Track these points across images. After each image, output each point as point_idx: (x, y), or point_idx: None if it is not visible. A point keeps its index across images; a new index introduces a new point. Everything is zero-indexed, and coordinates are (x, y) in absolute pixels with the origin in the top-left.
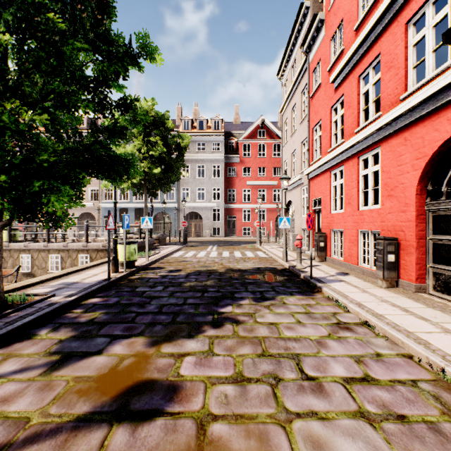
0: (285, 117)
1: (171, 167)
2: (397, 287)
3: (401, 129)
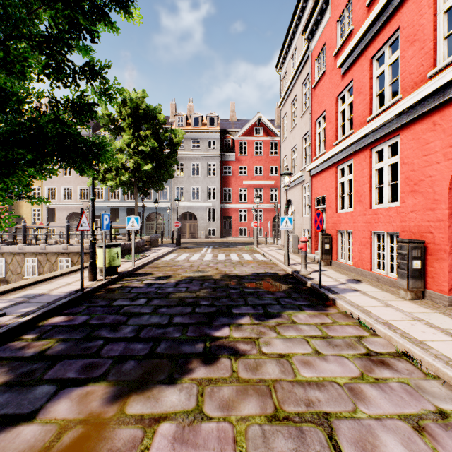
0: (284, 111)
1: (163, 164)
2: (422, 298)
3: (428, 112)
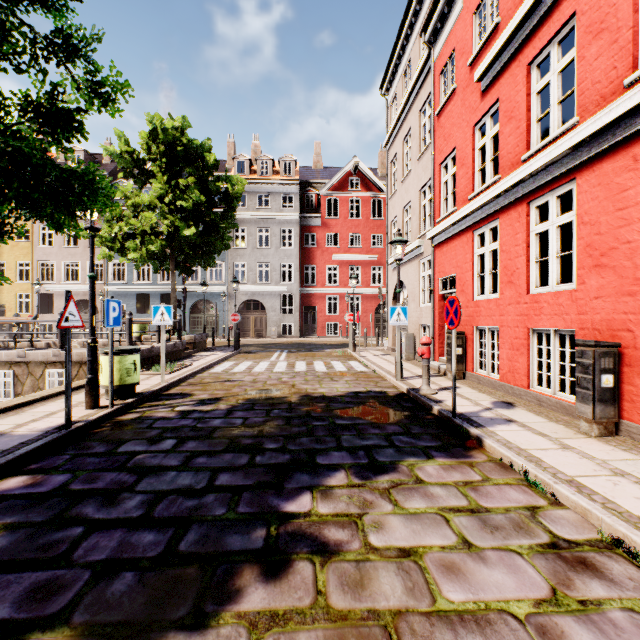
0: (393, 153)
1: (214, 227)
2: (615, 433)
3: (625, 141)
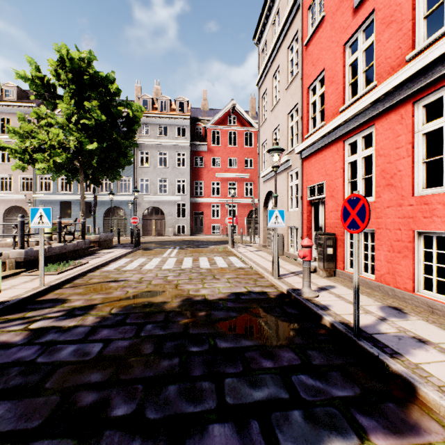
0: (264, 89)
1: (117, 145)
2: None
3: None
